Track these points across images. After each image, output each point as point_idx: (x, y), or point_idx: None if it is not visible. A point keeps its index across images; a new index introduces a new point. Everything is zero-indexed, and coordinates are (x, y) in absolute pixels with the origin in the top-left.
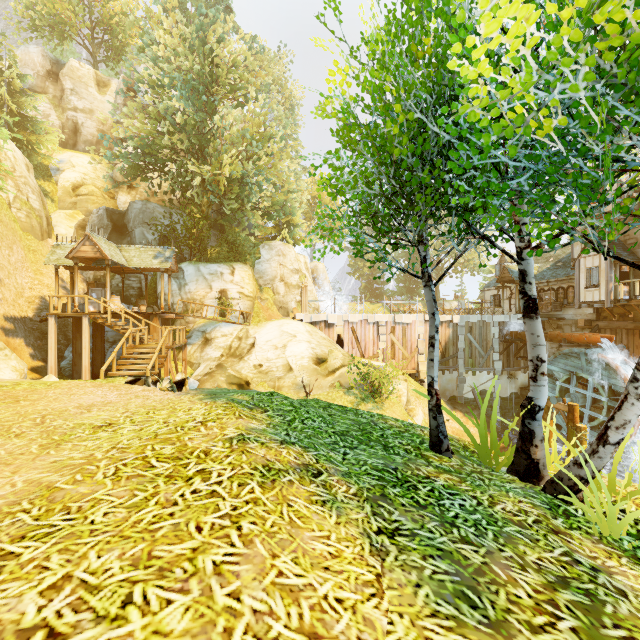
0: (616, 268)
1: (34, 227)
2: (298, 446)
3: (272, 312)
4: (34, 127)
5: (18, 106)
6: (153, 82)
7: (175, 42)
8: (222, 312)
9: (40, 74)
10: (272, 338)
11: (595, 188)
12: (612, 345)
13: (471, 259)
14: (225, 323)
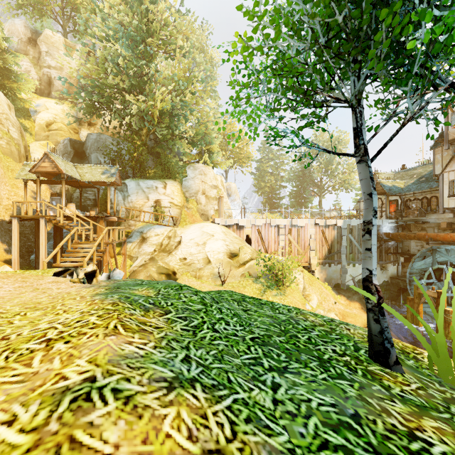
0: None
1: (13, 152)
2: (200, 388)
3: (196, 218)
4: (16, 78)
5: (4, 62)
6: (103, 38)
7: (117, 1)
8: (157, 217)
9: (23, 40)
10: (195, 237)
11: None
12: None
13: (346, 180)
14: (158, 225)
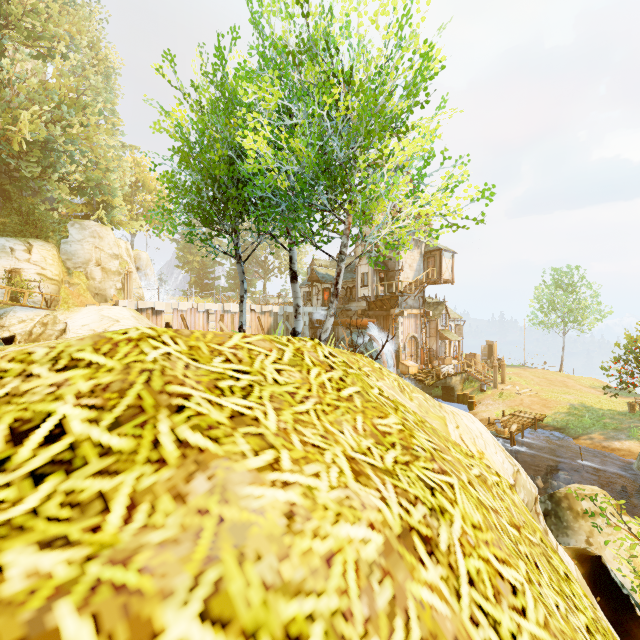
0: (377, 274)
1: None
2: None
3: (85, 299)
4: None
5: None
6: None
7: None
8: (13, 296)
9: None
10: (90, 323)
11: (310, 215)
12: (376, 327)
13: None
14: (21, 307)
